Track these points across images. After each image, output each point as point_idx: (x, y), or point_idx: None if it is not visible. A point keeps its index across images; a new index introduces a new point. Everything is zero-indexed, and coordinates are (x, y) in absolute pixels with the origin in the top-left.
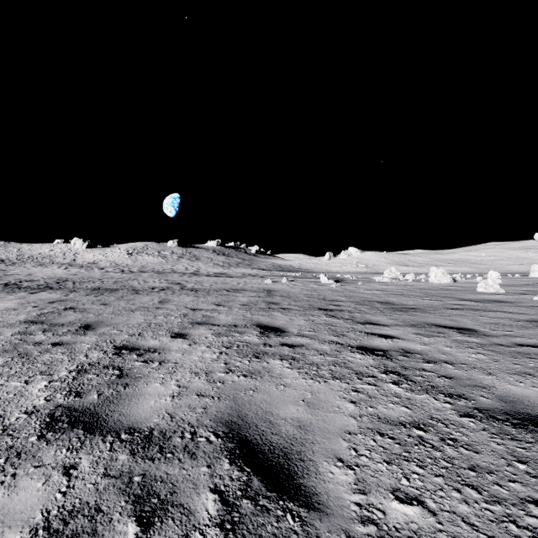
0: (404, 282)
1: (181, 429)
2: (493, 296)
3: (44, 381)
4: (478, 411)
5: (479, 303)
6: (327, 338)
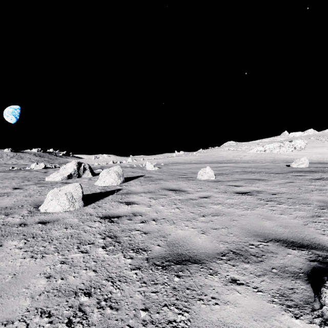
0: None
1: None
2: None
3: None
4: None
5: None
6: None
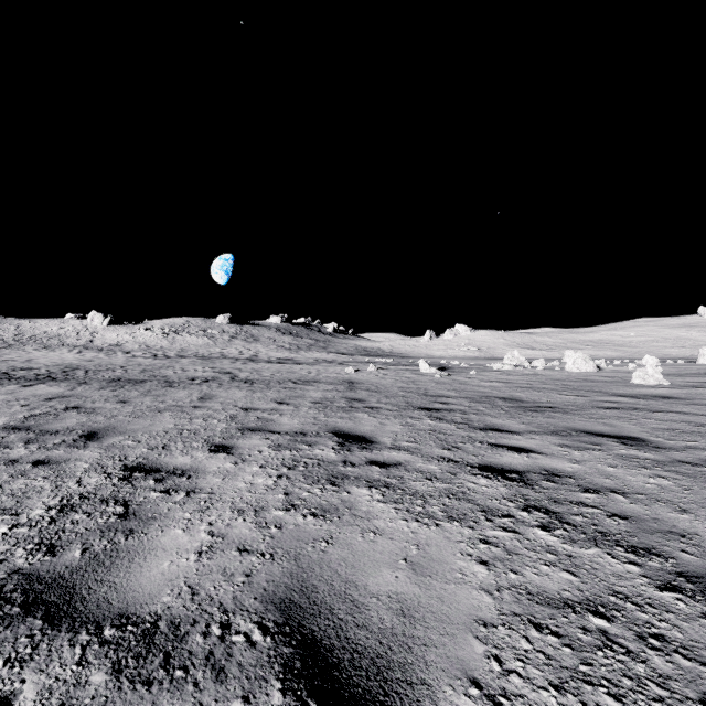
0: (532, 371)
1: (207, 618)
2: (655, 390)
3: (3, 525)
4: (685, 579)
5: (639, 399)
6: (434, 452)
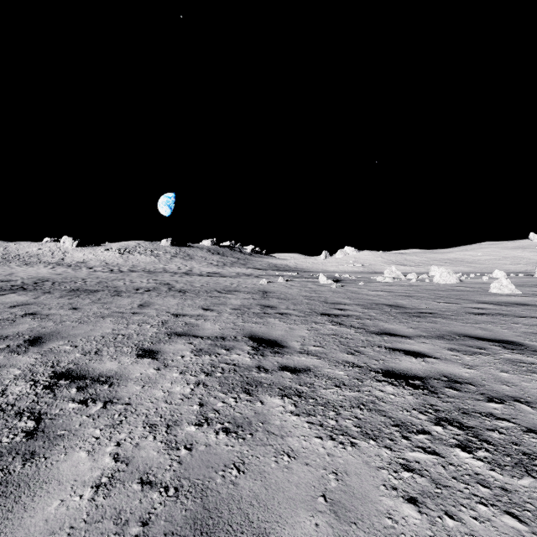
0: (408, 282)
1: None
2: (511, 298)
3: None
4: None
5: (501, 306)
6: (339, 357)
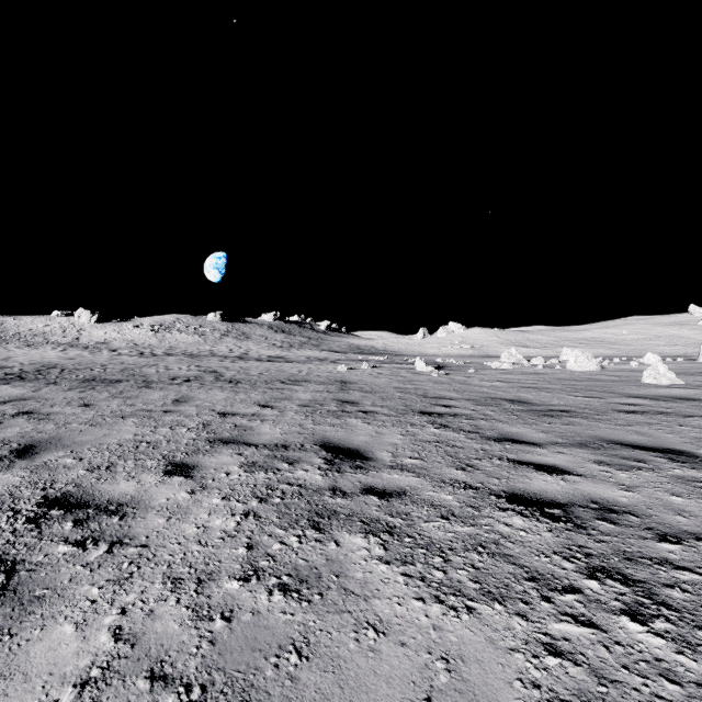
0: (532, 370)
1: None
2: (671, 390)
3: None
4: None
5: (659, 401)
6: (446, 473)
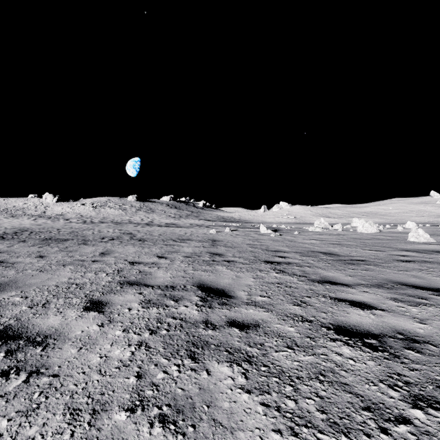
0: (335, 232)
1: None
2: (429, 246)
3: None
4: None
5: (423, 253)
6: (287, 309)
